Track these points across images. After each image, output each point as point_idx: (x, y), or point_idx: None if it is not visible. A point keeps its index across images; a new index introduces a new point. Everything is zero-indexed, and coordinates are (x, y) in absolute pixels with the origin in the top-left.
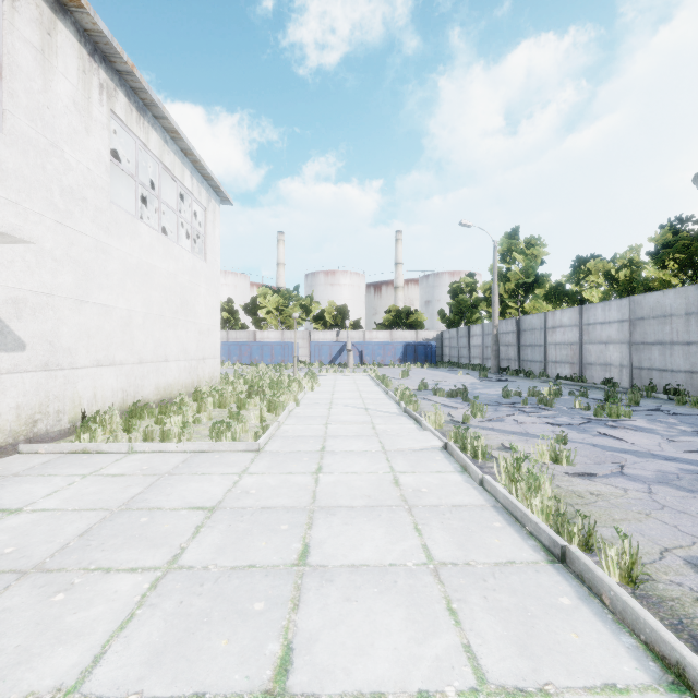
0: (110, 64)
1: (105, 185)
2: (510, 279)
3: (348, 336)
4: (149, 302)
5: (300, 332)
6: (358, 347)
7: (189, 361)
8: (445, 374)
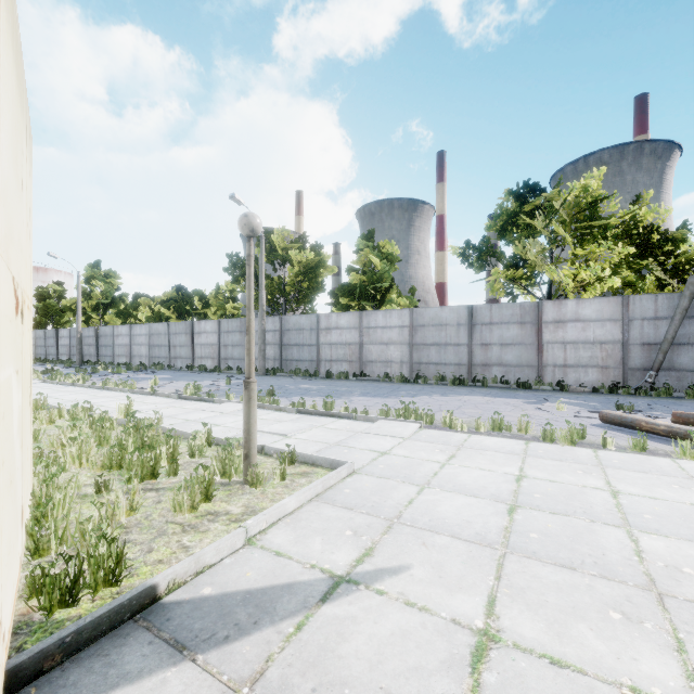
0: None
1: None
2: (94, 298)
3: None
4: None
5: None
6: None
7: None
8: (35, 367)
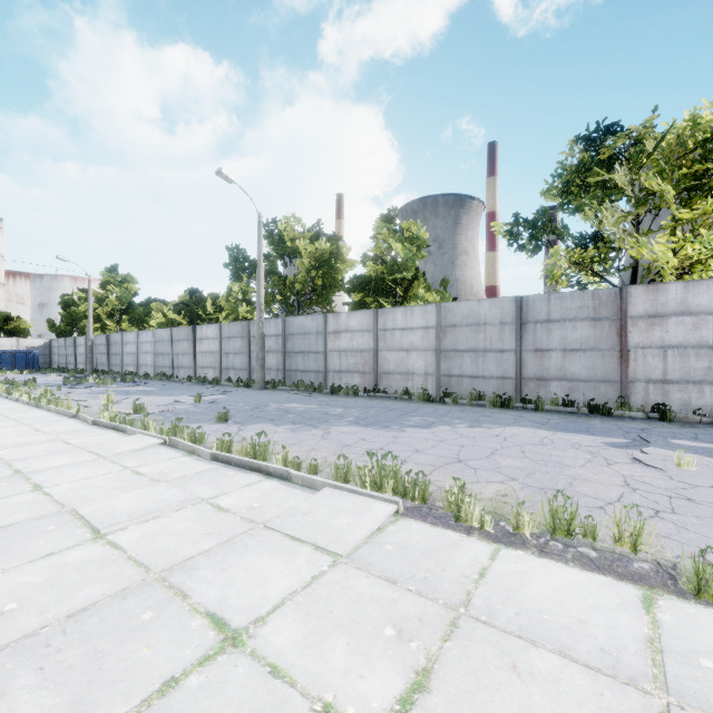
0: None
1: None
2: (109, 304)
3: None
4: None
5: None
6: None
7: None
8: (41, 377)
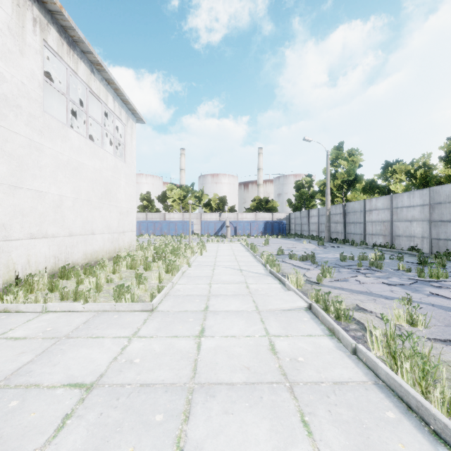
0: (43, 5)
1: (38, 98)
2: (338, 178)
3: (227, 217)
4: (78, 190)
5: (195, 214)
6: (233, 224)
7: (111, 234)
8: (293, 242)
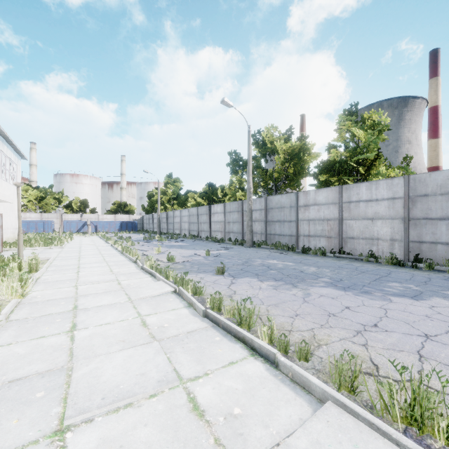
0: None
1: None
2: (168, 195)
3: (88, 217)
4: (4, 208)
5: (55, 214)
6: (94, 223)
7: (13, 229)
8: (136, 235)
